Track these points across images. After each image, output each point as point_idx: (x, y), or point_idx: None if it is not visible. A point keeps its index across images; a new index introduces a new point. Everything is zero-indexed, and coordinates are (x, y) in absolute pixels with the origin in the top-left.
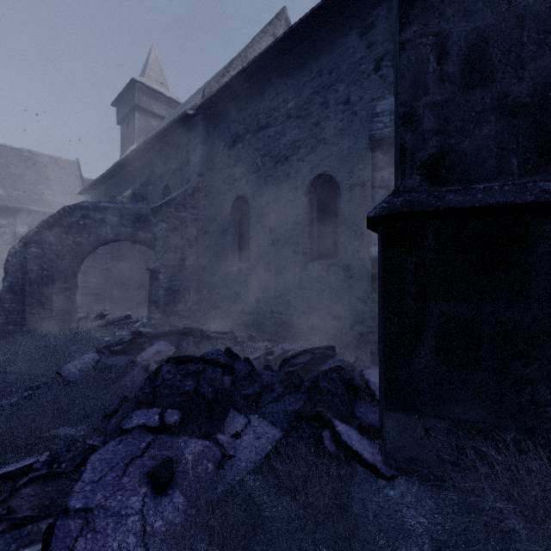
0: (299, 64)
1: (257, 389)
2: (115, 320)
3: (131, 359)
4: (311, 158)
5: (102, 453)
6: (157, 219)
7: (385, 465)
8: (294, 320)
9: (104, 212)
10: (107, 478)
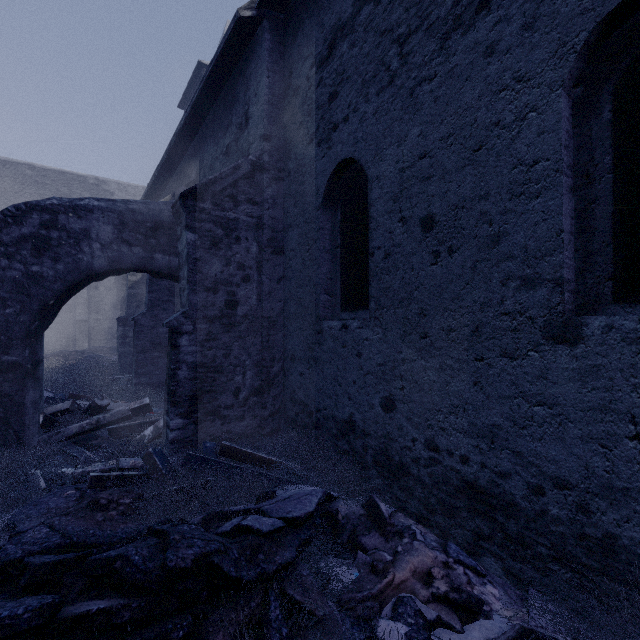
0: None
1: None
2: (114, 419)
3: None
4: None
5: None
6: (180, 227)
7: None
8: (518, 496)
9: (87, 216)
10: None
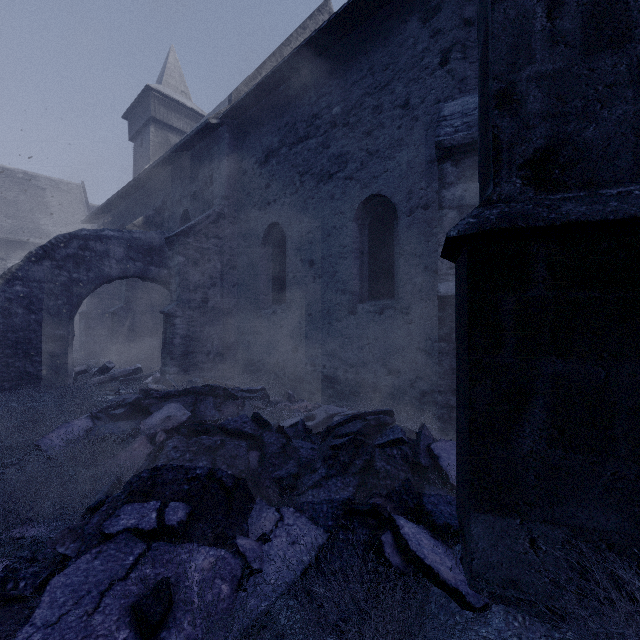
0: (346, 59)
1: (293, 469)
2: (122, 375)
3: (133, 426)
4: (361, 176)
5: (69, 574)
6: (172, 252)
7: (472, 588)
8: (340, 375)
9: (107, 242)
10: (69, 617)
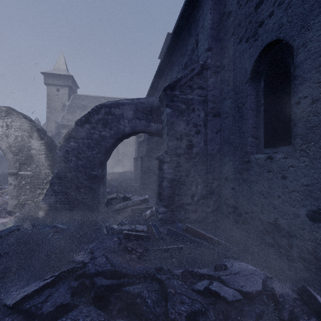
0: None
1: None
2: (133, 204)
3: None
4: None
5: None
6: (163, 107)
7: None
8: None
9: (122, 107)
10: None
